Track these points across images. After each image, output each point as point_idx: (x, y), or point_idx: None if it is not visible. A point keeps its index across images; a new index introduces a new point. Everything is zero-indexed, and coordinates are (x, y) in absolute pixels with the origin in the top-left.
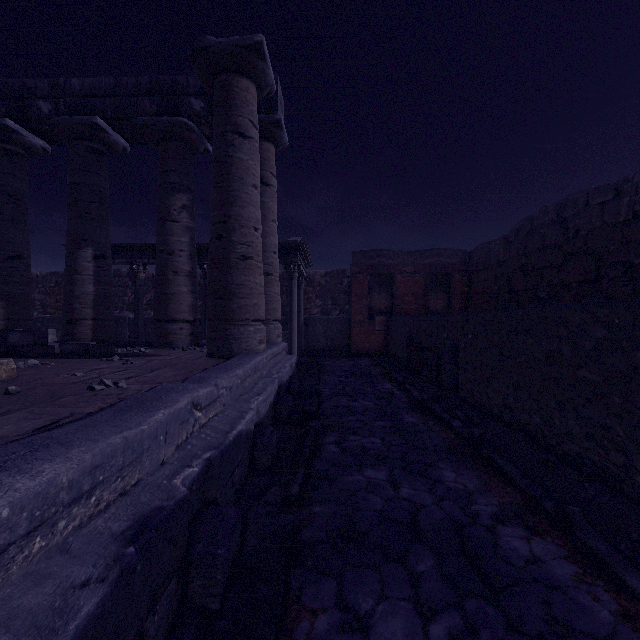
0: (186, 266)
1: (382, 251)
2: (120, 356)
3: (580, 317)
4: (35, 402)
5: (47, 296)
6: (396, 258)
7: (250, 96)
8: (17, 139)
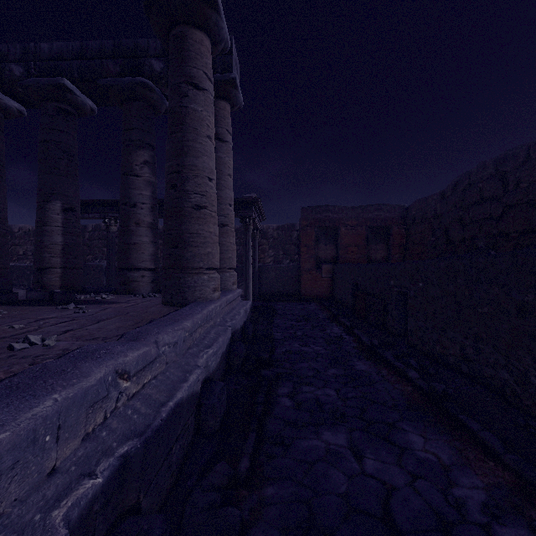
0: (148, 218)
1: (328, 207)
2: (79, 303)
3: None
4: None
5: None
6: (340, 213)
7: (204, 48)
8: None
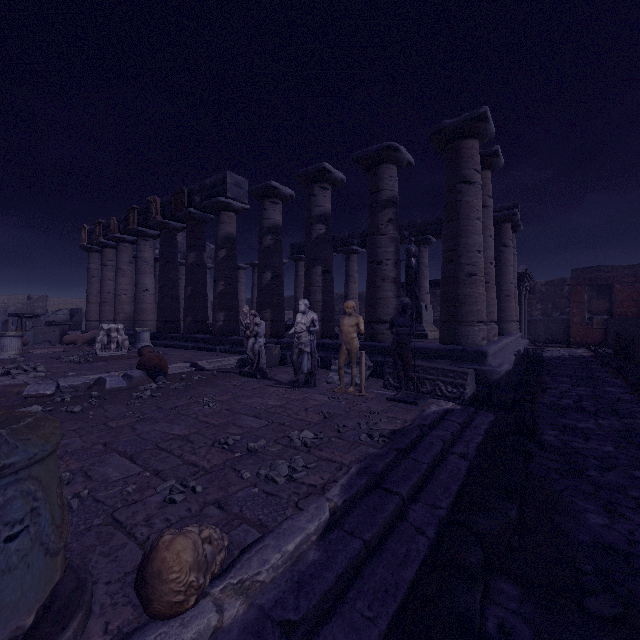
0: None
1: (600, 267)
2: None
3: None
4: None
5: None
6: (614, 271)
7: (509, 229)
8: None
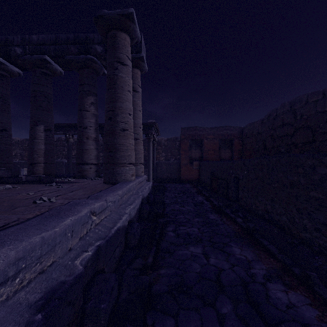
0: (93, 135)
1: (197, 127)
2: (57, 183)
3: (311, 162)
4: None
5: (23, 151)
6: (204, 131)
7: (126, 42)
8: (4, 68)
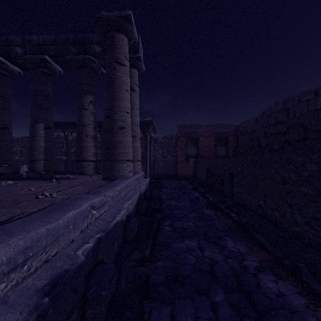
0: (92, 132)
1: (193, 125)
2: (57, 179)
3: (301, 159)
4: (4, 205)
5: (23, 148)
6: (200, 129)
7: (124, 43)
8: (5, 67)
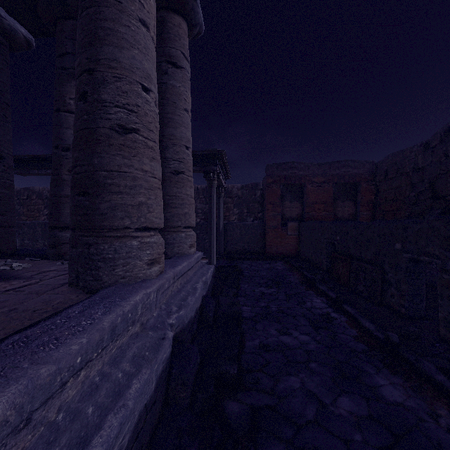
0: None
1: (294, 163)
2: None
3: None
4: None
5: (21, 206)
6: (307, 169)
7: None
8: None
